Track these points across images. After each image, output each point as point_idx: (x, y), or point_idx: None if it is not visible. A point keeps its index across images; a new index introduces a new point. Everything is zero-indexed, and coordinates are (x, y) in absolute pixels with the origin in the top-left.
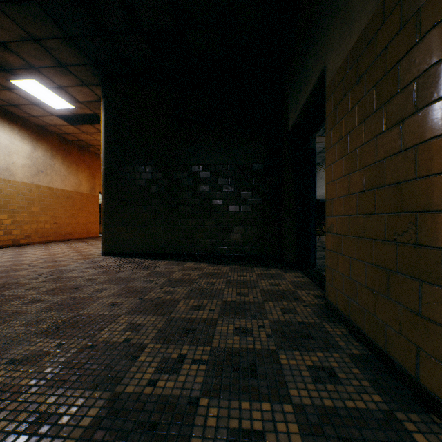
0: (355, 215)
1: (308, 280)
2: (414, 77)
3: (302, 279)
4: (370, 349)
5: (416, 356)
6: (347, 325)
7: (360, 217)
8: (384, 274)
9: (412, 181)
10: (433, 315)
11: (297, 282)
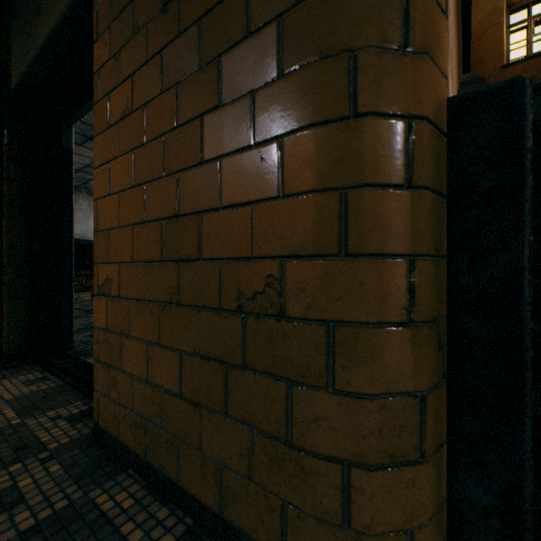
0: (159, 262)
1: (57, 382)
2: (279, 13)
3: (44, 384)
4: (191, 514)
5: (281, 519)
6: (143, 472)
7: (169, 265)
8: (219, 372)
9: (275, 200)
10: (313, 441)
11: (30, 397)
